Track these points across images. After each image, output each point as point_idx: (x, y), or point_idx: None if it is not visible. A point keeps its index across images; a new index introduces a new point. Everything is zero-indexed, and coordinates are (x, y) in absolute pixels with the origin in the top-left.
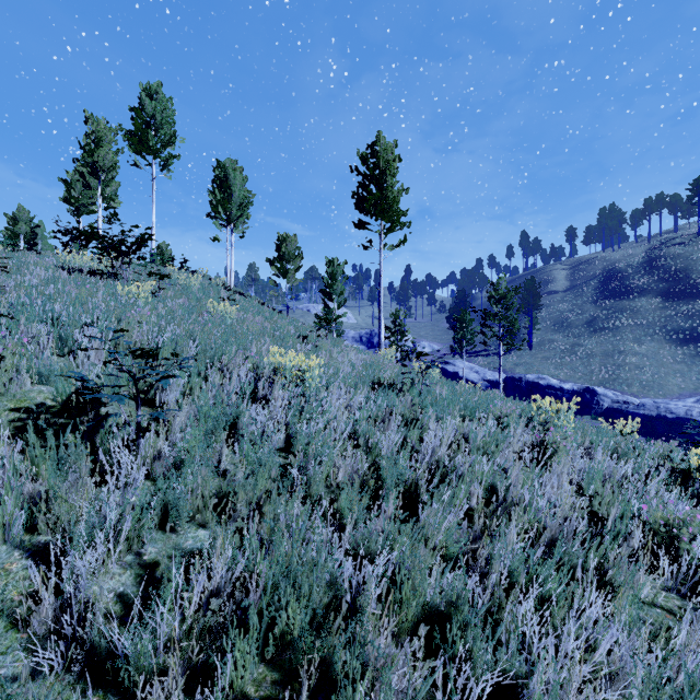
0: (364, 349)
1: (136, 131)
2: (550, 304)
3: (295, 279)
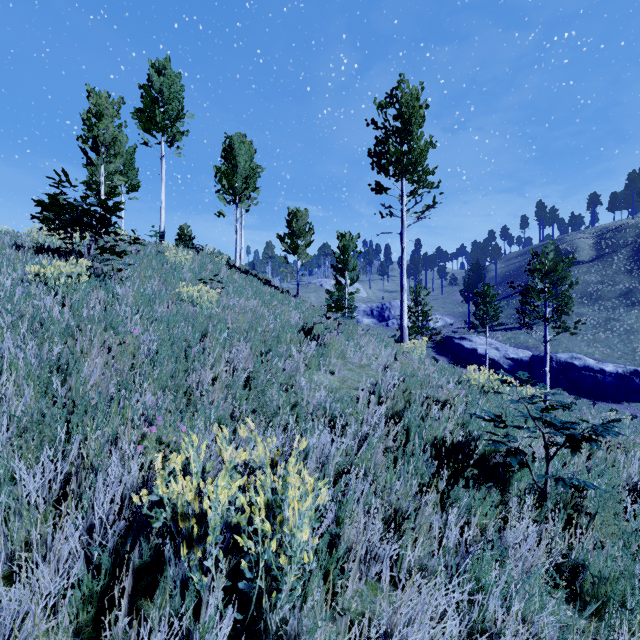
0: (375, 322)
1: (144, 108)
2: (574, 275)
3: (306, 255)
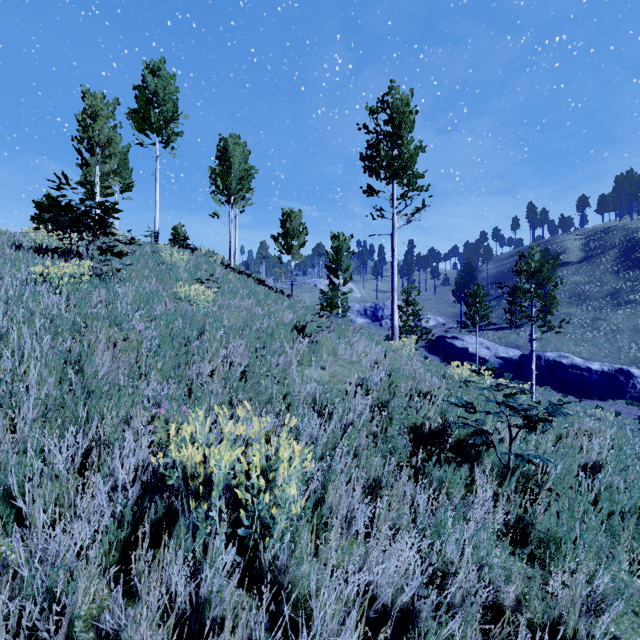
0: (369, 322)
1: (139, 109)
2: (564, 276)
3: (300, 255)
